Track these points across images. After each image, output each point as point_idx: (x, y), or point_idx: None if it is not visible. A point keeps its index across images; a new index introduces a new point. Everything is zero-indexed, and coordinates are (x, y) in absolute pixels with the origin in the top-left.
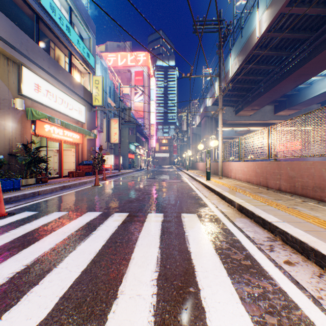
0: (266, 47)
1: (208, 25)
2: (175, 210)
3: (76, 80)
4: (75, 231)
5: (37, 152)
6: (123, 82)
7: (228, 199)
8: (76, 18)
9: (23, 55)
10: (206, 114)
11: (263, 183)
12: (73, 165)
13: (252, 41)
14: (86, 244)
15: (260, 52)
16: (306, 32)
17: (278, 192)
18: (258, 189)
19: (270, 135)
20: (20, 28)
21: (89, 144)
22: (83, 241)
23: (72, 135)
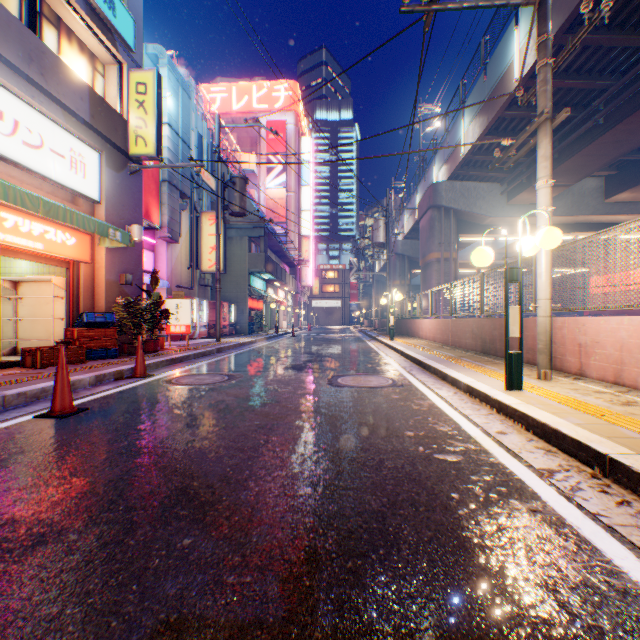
0: None
1: None
2: None
3: (57, 57)
4: None
5: None
6: (242, 146)
7: None
8: None
9: None
10: (434, 202)
11: None
12: (59, 326)
13: None
14: None
15: None
16: None
17: None
18: None
19: None
20: None
21: (114, 265)
22: None
23: (43, 231)
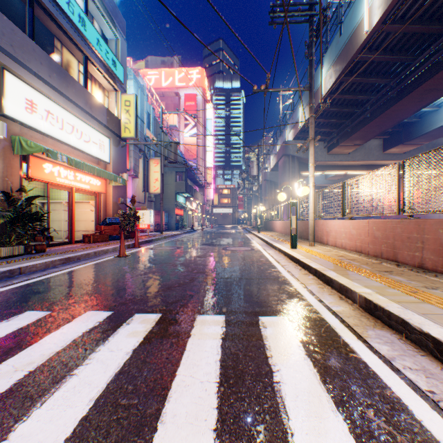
0: (378, 48)
1: (293, 12)
2: (246, 307)
3: (95, 98)
4: (38, 366)
5: (30, 204)
6: (168, 109)
7: (340, 285)
8: (95, 7)
9: (5, 53)
10: (285, 152)
11: (388, 254)
12: (91, 224)
13: (357, 39)
14: (42, 414)
15: (369, 57)
16: (442, 23)
17: (421, 271)
18: (382, 265)
19: (402, 175)
20: (3, 13)
21: (115, 194)
22: (41, 404)
23: (89, 180)
